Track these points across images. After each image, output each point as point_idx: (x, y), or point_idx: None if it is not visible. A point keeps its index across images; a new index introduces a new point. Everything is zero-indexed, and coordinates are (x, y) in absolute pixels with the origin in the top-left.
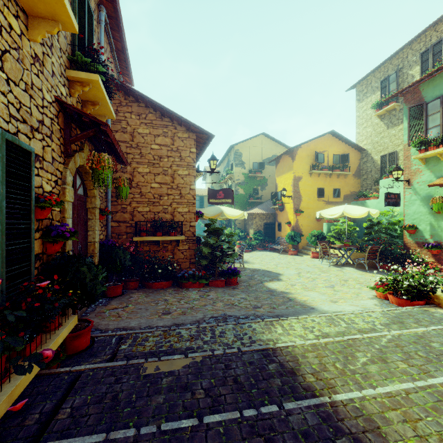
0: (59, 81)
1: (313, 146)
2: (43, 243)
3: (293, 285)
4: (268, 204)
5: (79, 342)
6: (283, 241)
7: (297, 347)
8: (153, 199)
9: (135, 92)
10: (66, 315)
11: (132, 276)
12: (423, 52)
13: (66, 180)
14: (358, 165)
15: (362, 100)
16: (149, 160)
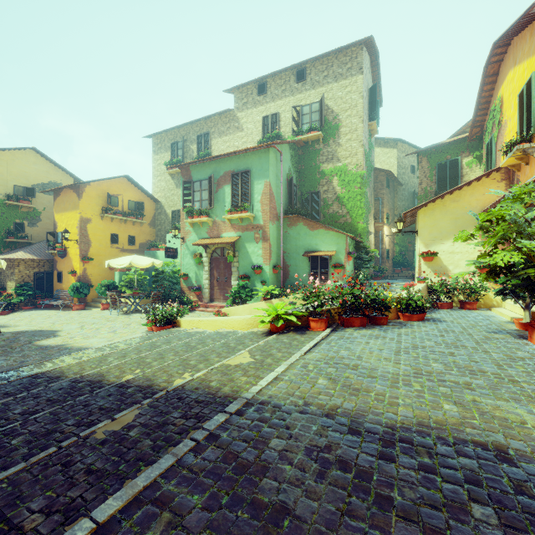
0: None
1: (106, 186)
2: None
3: (73, 338)
4: (43, 247)
5: None
6: (65, 294)
7: (65, 367)
8: None
9: None
10: None
11: None
12: (199, 135)
13: None
14: (154, 215)
15: (157, 153)
16: None
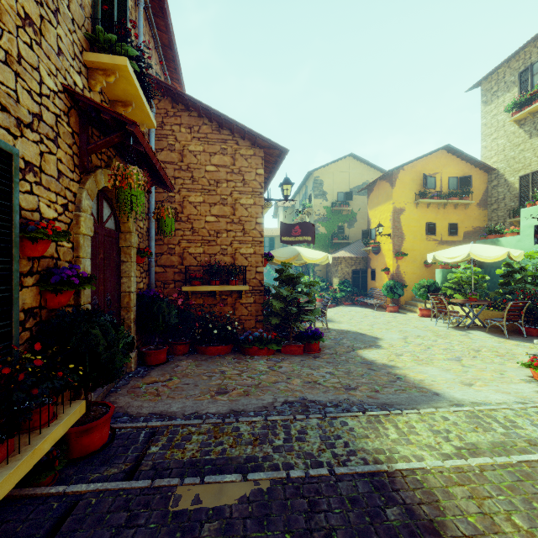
0: (71, 65)
1: (421, 167)
2: (41, 292)
3: (398, 355)
4: (358, 246)
5: (91, 440)
6: (378, 293)
7: (432, 473)
8: (208, 236)
9: (184, 96)
10: (80, 394)
11: (180, 337)
12: None
13: (82, 204)
14: (485, 191)
15: (490, 102)
16: (203, 186)
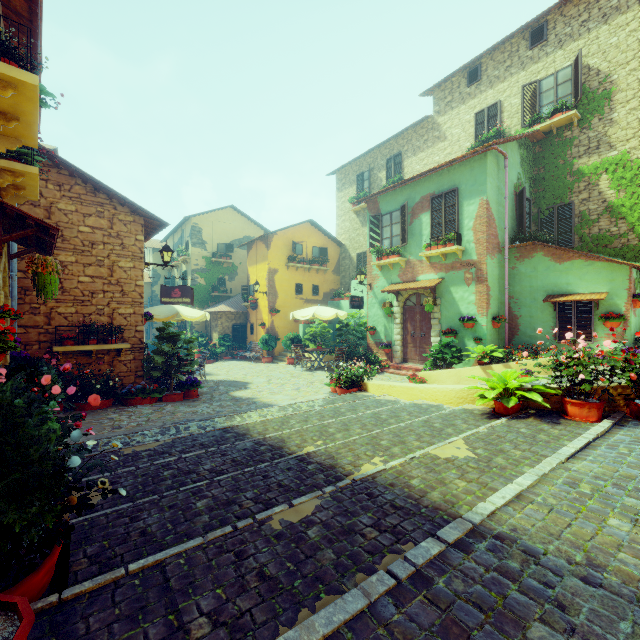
0: None
1: (291, 234)
2: None
3: (260, 391)
4: (239, 300)
5: None
6: (256, 346)
7: (251, 424)
8: (82, 296)
9: (57, 158)
10: None
11: None
12: (388, 159)
13: None
14: (338, 261)
15: (341, 190)
16: (76, 246)
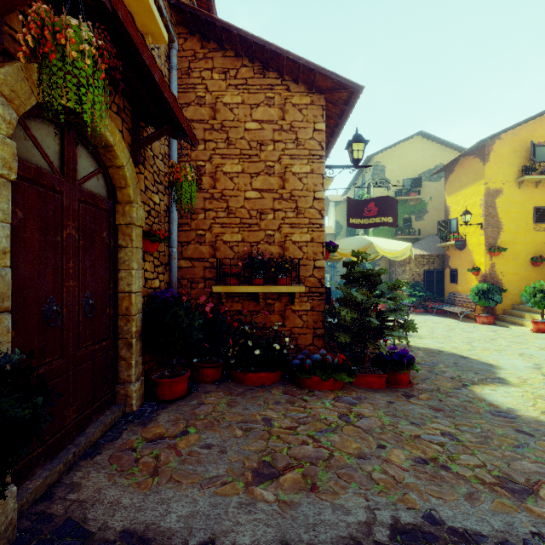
0: None
1: (526, 134)
2: None
3: None
4: (430, 241)
5: None
6: (463, 299)
7: None
8: (248, 218)
9: (215, 23)
10: None
11: (210, 357)
12: None
13: None
14: None
15: None
16: (242, 151)
